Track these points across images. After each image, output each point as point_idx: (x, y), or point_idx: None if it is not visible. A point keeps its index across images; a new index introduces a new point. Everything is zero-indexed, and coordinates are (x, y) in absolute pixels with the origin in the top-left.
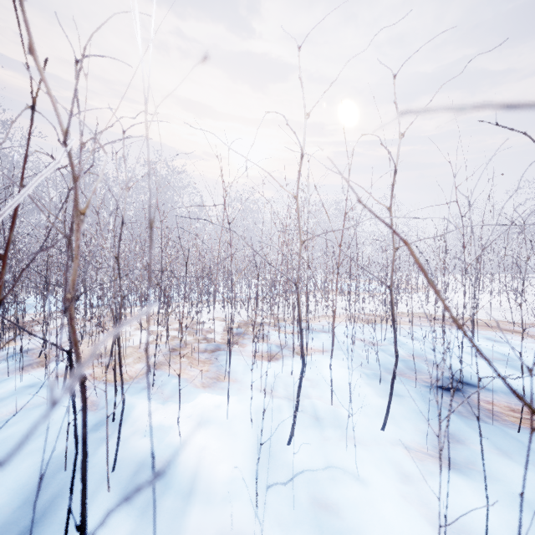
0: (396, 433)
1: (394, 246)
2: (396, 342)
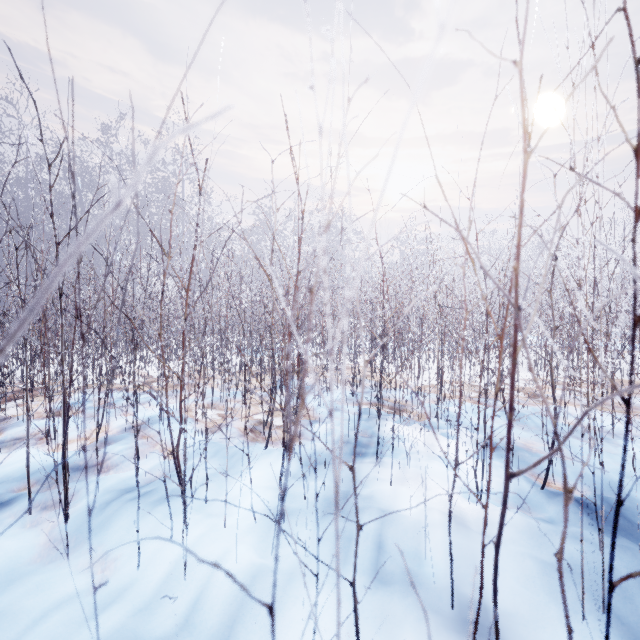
0: None
1: None
2: None
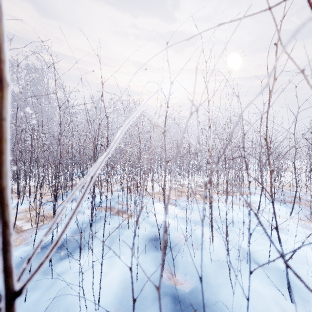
0: (296, 215)
1: (295, 147)
2: (296, 182)
